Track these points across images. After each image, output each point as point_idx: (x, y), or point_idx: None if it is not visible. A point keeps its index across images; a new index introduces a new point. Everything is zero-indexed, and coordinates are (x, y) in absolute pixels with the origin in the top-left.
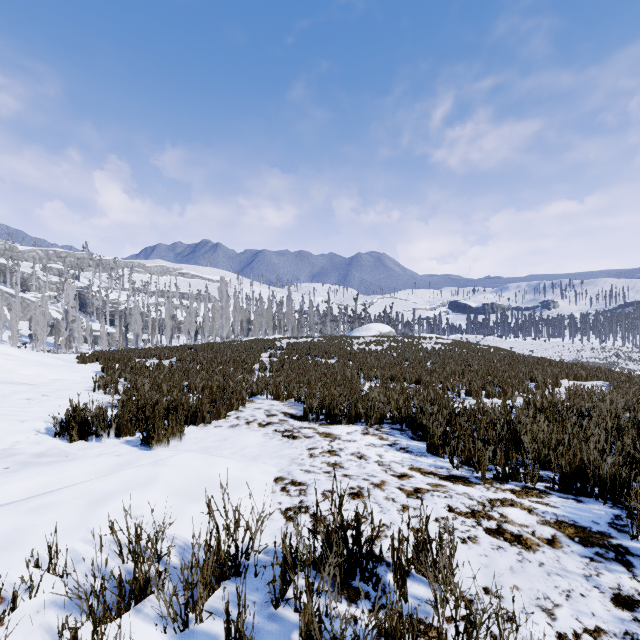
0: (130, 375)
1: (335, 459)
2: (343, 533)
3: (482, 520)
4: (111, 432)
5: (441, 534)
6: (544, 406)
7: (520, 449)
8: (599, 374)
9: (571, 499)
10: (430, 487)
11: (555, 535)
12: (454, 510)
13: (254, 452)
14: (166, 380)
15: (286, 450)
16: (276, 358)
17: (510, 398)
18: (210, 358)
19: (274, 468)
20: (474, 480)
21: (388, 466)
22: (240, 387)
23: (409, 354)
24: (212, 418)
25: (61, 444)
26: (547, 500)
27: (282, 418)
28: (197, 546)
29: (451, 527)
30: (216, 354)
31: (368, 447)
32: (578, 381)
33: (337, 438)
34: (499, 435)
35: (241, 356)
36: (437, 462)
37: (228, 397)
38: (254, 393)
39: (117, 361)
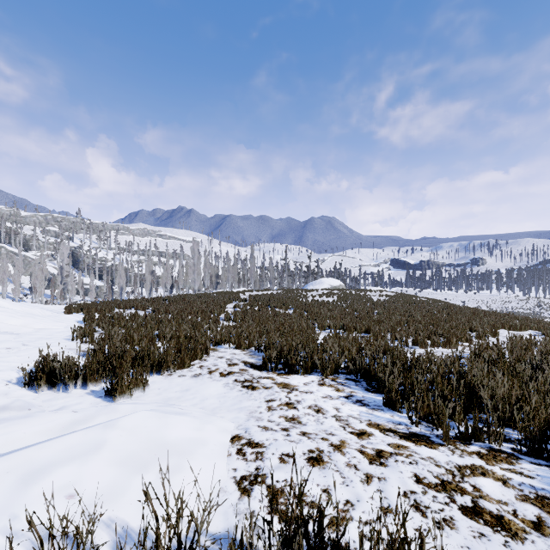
0: (106, 325)
1: (293, 413)
2: (304, 527)
3: (455, 495)
4: (78, 382)
5: (422, 533)
6: (492, 357)
7: (477, 404)
8: (531, 324)
9: (544, 466)
10: (392, 449)
11: (540, 516)
12: (422, 481)
13: (214, 404)
14: (138, 330)
15: (245, 402)
16: (240, 309)
17: (454, 347)
18: (181, 309)
19: (232, 424)
20: (436, 440)
21: (346, 421)
22: (205, 336)
23: (357, 305)
24: (177, 367)
25: (28, 395)
26: (519, 467)
27: (242, 367)
28: (137, 532)
29: (422, 505)
30: (186, 305)
31: (325, 399)
32: (513, 331)
33: (294, 389)
34: (456, 390)
35: (209, 307)
36: (395, 417)
37: (193, 347)
38: (218, 342)
39: (99, 311)
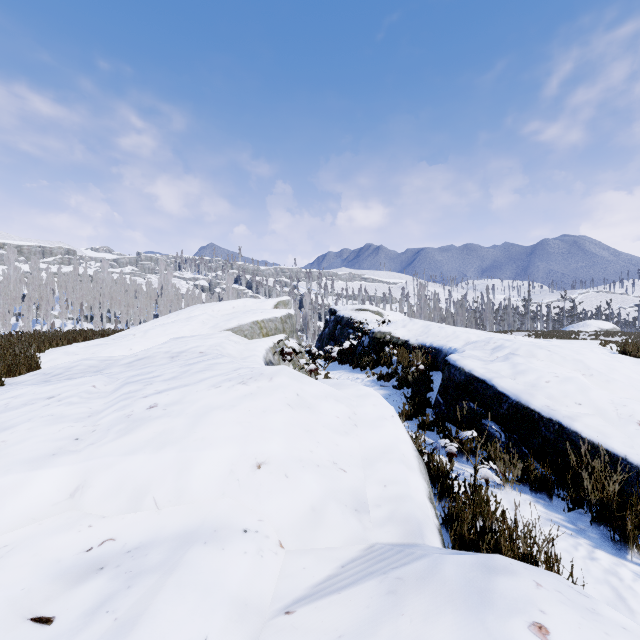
0: None
1: None
2: None
3: None
4: None
5: None
6: None
7: None
8: None
9: None
10: None
11: None
12: None
13: None
14: None
15: None
16: None
17: None
18: None
19: None
20: None
21: None
22: None
23: None
24: None
25: None
26: None
27: None
28: None
29: None
30: None
31: None
32: None
33: None
34: None
35: None
36: None
37: None
38: None
39: None
